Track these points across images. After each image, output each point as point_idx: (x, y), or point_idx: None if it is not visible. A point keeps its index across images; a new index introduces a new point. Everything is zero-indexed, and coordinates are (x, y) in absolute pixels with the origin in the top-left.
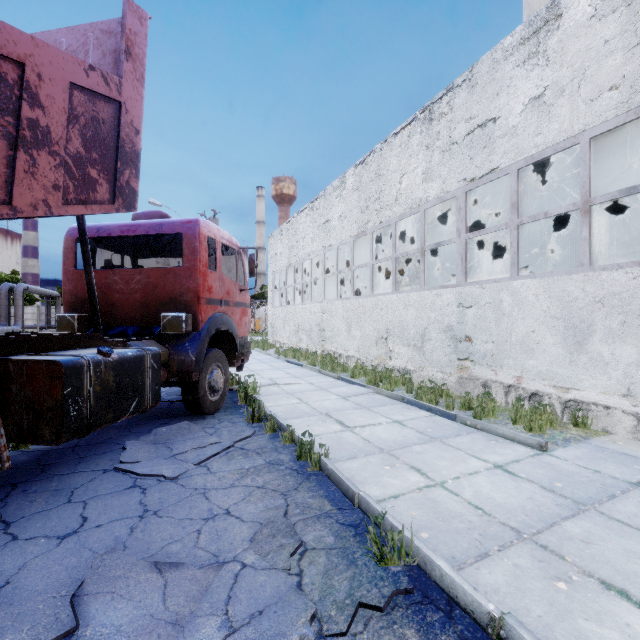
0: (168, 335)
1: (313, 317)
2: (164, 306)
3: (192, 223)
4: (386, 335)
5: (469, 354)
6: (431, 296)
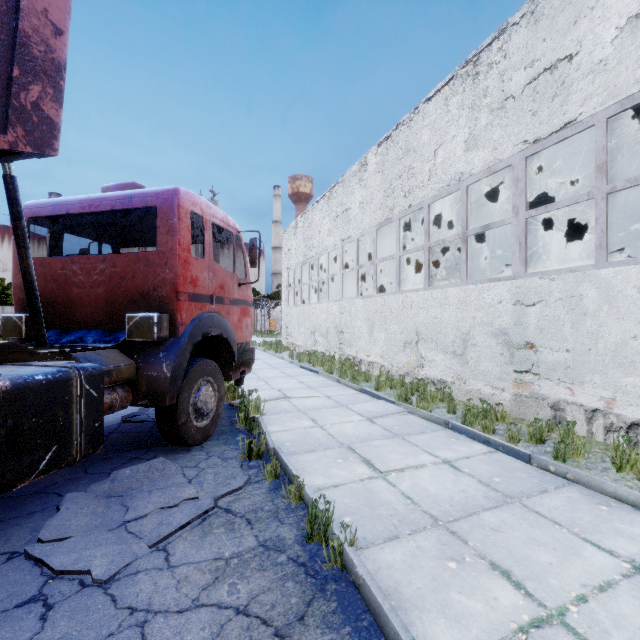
0: (138, 342)
1: (330, 317)
2: (134, 304)
3: (169, 193)
4: (417, 339)
5: (531, 365)
6: (476, 292)
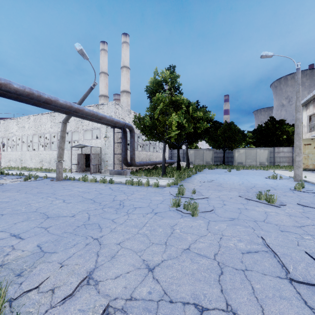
0: None
1: (17, 156)
2: None
3: None
4: (42, 161)
5: None
6: (52, 152)
